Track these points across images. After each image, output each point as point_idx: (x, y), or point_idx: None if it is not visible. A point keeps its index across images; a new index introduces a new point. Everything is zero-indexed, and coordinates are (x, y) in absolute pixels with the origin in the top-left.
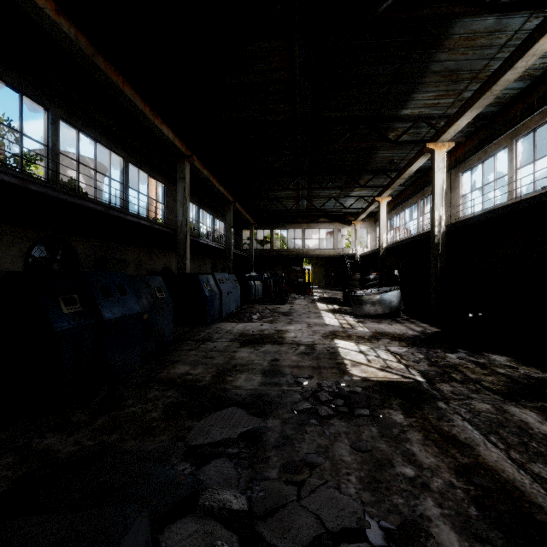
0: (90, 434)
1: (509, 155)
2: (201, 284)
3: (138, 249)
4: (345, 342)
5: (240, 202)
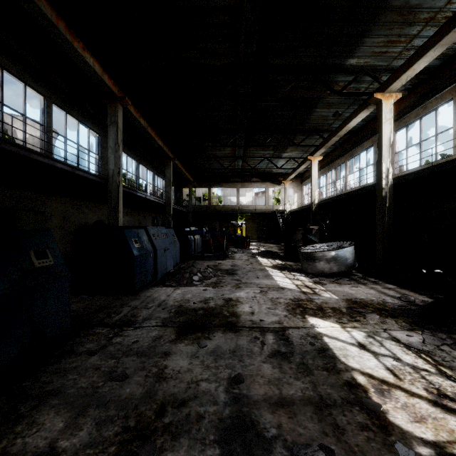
0: None
1: (455, 108)
2: (127, 240)
3: (65, 200)
4: (324, 322)
5: (180, 160)
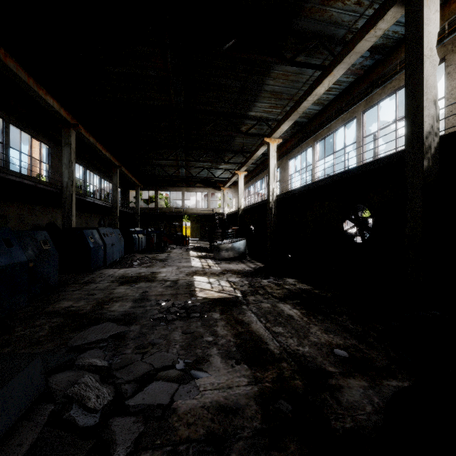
0: None
1: (313, 152)
2: (86, 237)
3: (20, 205)
4: (201, 277)
5: (127, 166)
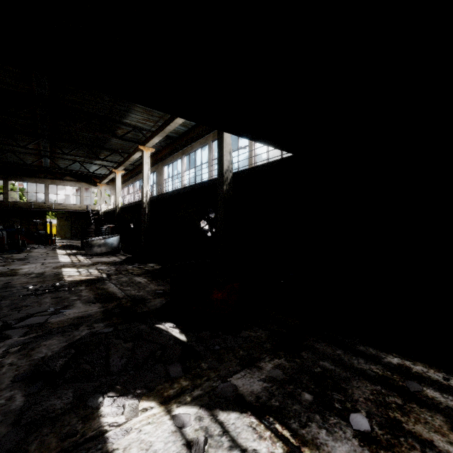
0: None
1: (182, 163)
2: None
3: None
4: (70, 269)
5: None
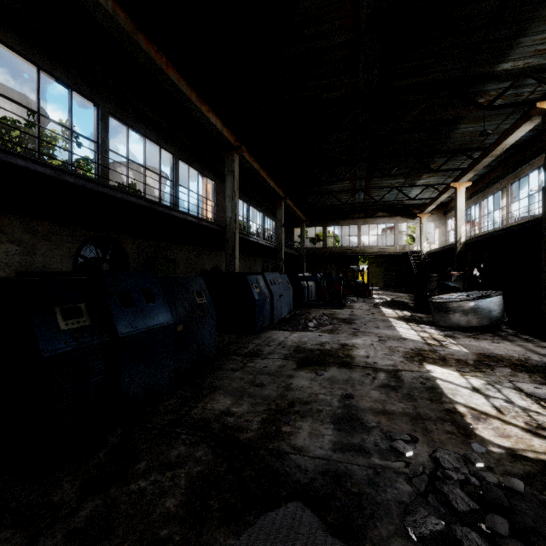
0: (61, 544)
1: None
2: (249, 285)
3: (188, 248)
4: (442, 369)
5: (291, 198)
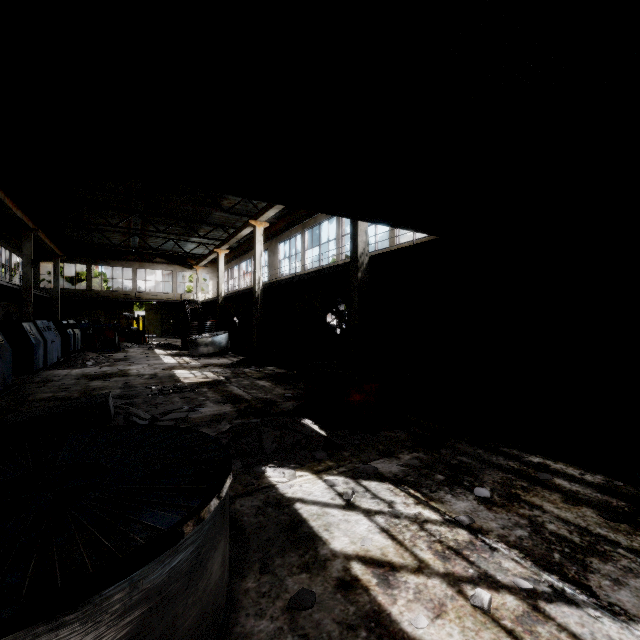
0: None
1: (302, 240)
2: (26, 331)
3: None
4: (181, 370)
5: (40, 225)
